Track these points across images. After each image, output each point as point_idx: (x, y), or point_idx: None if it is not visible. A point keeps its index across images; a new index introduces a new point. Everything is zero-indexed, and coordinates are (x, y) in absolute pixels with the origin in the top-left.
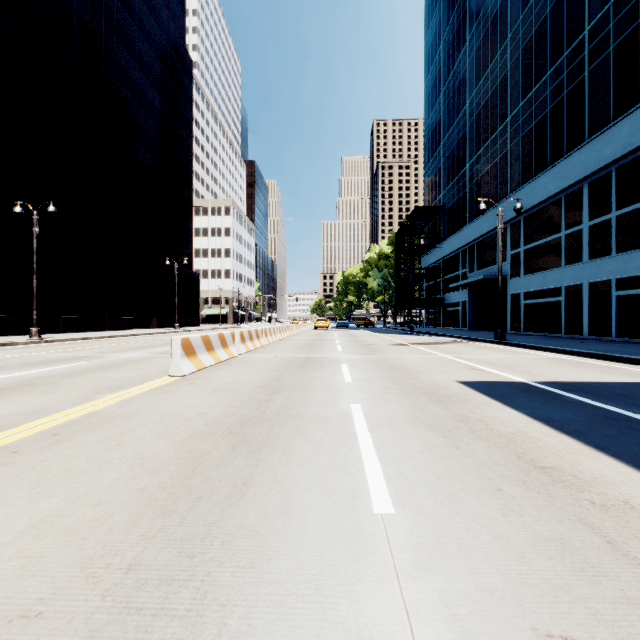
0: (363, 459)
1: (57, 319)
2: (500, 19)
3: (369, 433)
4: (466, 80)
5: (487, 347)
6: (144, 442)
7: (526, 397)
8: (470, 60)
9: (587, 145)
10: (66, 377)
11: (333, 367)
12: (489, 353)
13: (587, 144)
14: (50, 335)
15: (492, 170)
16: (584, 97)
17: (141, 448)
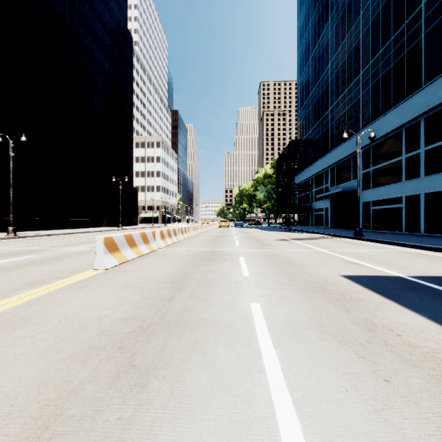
0: (274, 406)
1: (32, 220)
2: (354, 1)
3: (274, 350)
4: (328, 48)
5: (350, 242)
6: (14, 366)
7: (415, 295)
8: (331, 33)
9: (424, 89)
10: (6, 270)
11: (233, 260)
12: (355, 247)
13: (424, 89)
14: (26, 232)
15: (348, 112)
16: (421, 54)
17: (3, 378)
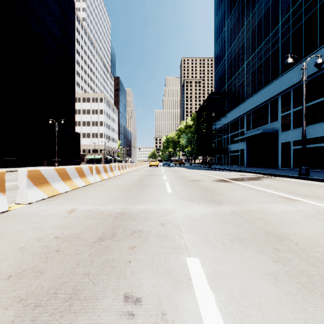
0: None
1: None
2: None
3: None
4: (244, 10)
5: (312, 184)
6: None
7: None
8: None
9: None
10: None
11: None
12: None
13: None
14: None
15: (265, 62)
16: None
17: None
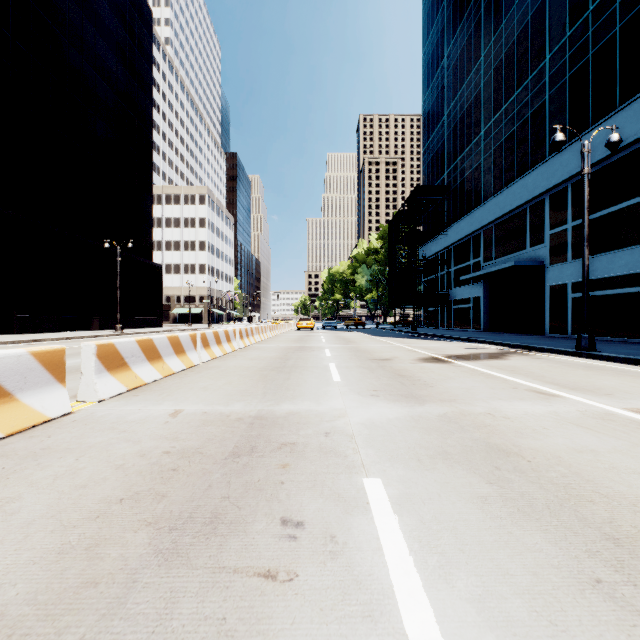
0: None
1: None
2: None
3: None
4: (480, 29)
5: (596, 367)
6: None
7: None
8: (486, 3)
9: None
10: None
11: (337, 545)
12: None
13: None
14: None
15: (520, 131)
16: None
17: None
